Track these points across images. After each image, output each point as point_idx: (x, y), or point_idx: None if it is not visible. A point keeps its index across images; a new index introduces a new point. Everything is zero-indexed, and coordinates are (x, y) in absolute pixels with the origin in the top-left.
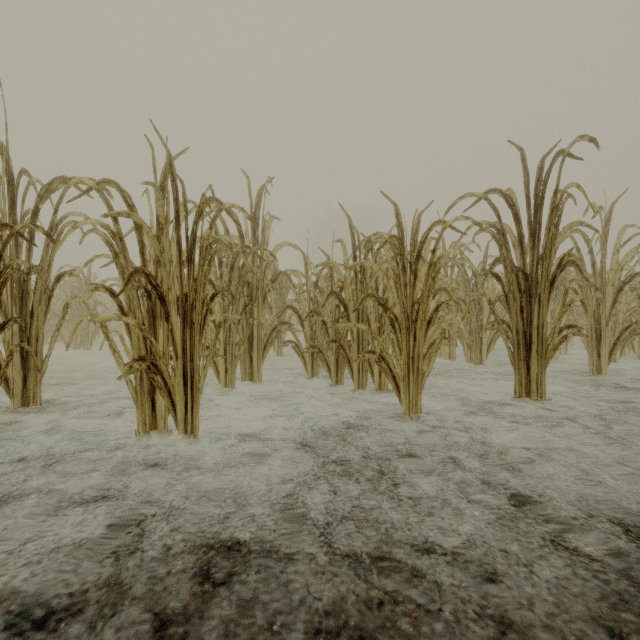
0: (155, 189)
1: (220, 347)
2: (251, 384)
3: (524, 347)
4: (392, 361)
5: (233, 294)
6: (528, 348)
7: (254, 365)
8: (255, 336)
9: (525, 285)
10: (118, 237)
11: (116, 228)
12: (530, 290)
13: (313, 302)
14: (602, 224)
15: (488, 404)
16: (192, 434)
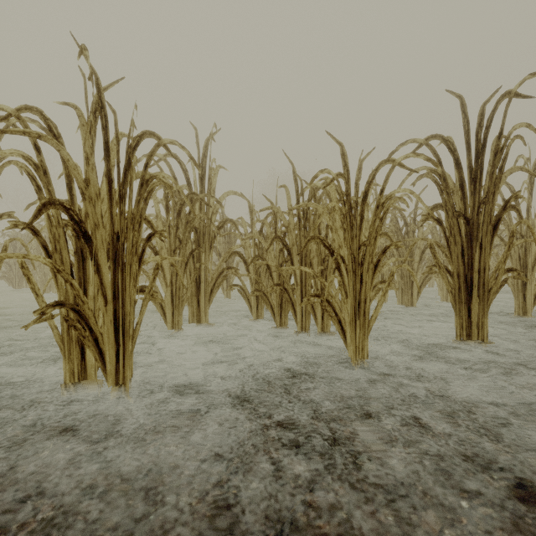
0: (78, 113)
1: (167, 290)
2: (198, 326)
3: (465, 290)
4: (338, 305)
5: (181, 240)
6: (469, 291)
7: (201, 308)
8: (202, 280)
9: (466, 229)
10: (42, 170)
11: (39, 160)
12: (471, 234)
13: (258, 247)
14: (529, 175)
15: (430, 347)
16: (124, 385)
